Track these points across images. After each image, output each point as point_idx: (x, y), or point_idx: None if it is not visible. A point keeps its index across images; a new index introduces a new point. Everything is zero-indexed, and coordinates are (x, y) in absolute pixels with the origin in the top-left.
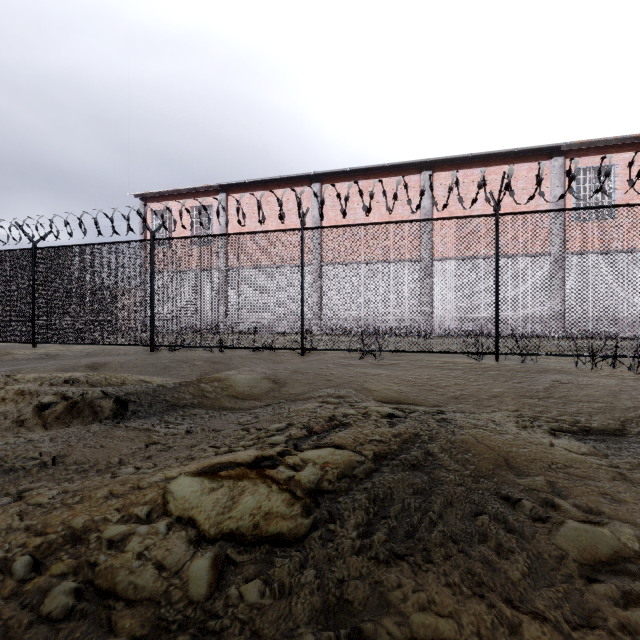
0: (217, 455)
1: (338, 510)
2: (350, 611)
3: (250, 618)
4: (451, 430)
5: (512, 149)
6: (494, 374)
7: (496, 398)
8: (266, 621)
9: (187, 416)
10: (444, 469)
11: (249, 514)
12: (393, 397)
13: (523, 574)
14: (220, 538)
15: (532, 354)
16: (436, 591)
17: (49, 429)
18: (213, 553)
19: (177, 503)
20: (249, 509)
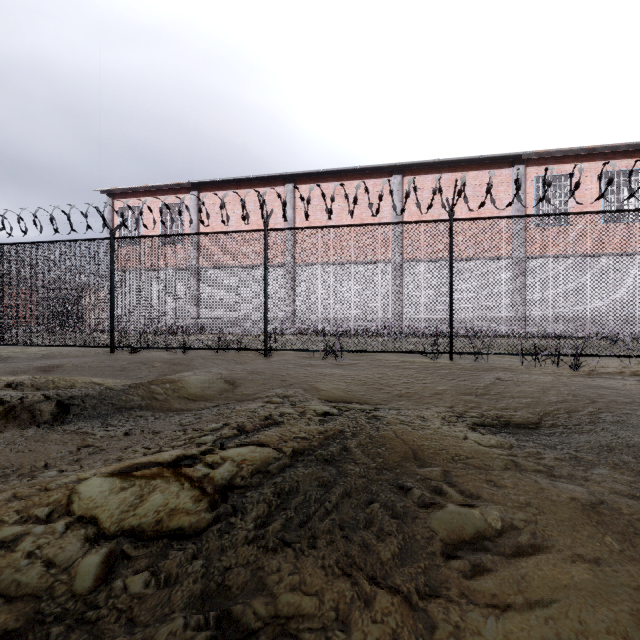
0: (143, 456)
1: (243, 504)
2: (227, 595)
3: (129, 607)
4: (376, 426)
5: (477, 156)
6: (444, 373)
7: (437, 395)
8: (144, 609)
9: (132, 418)
10: (353, 463)
11: (154, 511)
12: (339, 396)
13: (393, 554)
14: (120, 534)
15: (483, 353)
16: (310, 573)
17: None
18: (108, 549)
19: (82, 503)
20: (155, 506)
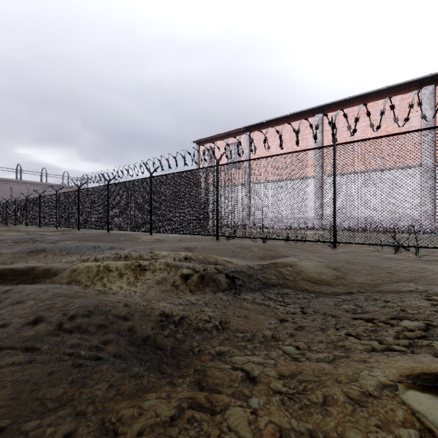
0: (382, 352)
1: None
2: None
3: None
4: None
5: None
6: None
7: None
8: None
9: (282, 294)
10: None
11: None
12: None
13: None
14: None
15: None
16: None
17: (194, 294)
18: None
19: None
20: None
